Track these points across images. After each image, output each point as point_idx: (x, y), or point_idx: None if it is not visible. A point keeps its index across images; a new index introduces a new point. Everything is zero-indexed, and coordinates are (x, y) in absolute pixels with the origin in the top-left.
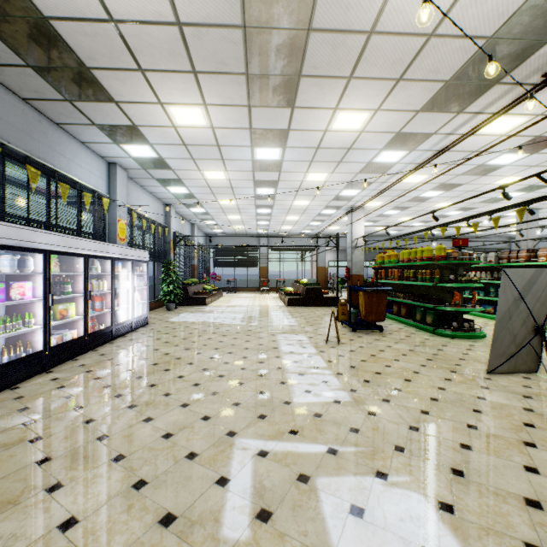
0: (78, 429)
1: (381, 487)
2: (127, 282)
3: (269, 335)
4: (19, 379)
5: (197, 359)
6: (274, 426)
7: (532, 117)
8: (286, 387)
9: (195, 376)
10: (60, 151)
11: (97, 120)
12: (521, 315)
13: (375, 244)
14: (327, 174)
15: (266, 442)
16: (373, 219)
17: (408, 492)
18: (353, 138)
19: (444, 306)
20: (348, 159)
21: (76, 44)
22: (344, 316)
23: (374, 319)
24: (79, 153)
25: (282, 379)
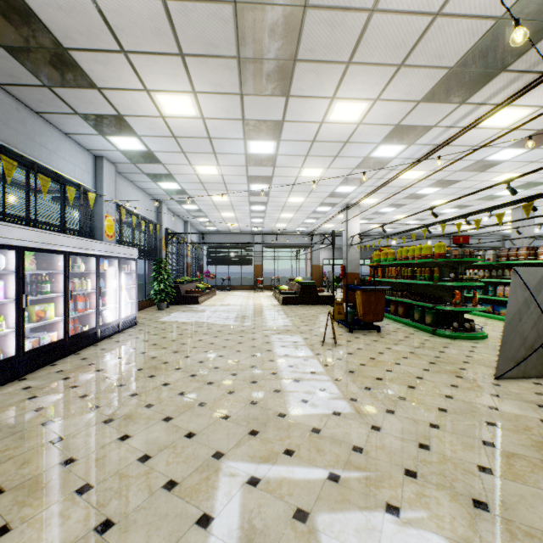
0: (42, 450)
1: (393, 527)
2: (114, 281)
3: (263, 336)
4: None
5: (186, 363)
6: (267, 444)
7: (536, 109)
8: (281, 396)
9: (181, 383)
10: (40, 142)
11: (79, 109)
12: (532, 317)
13: (370, 242)
14: (323, 170)
15: (257, 466)
16: (369, 216)
17: (426, 534)
18: (350, 131)
19: (443, 305)
20: (344, 153)
21: (50, 20)
22: (340, 316)
23: (372, 319)
24: (63, 145)
25: (276, 386)
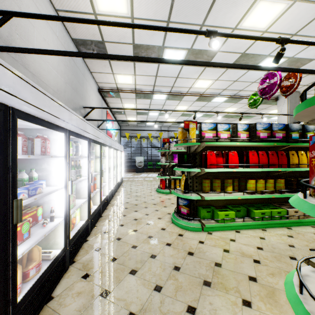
0: None
1: None
2: None
3: None
4: None
5: None
6: None
7: None
8: None
9: None
10: None
11: None
12: None
13: None
14: None
15: None
16: None
17: None
18: None
19: None
20: None
21: None
22: None
23: None
24: None
25: None
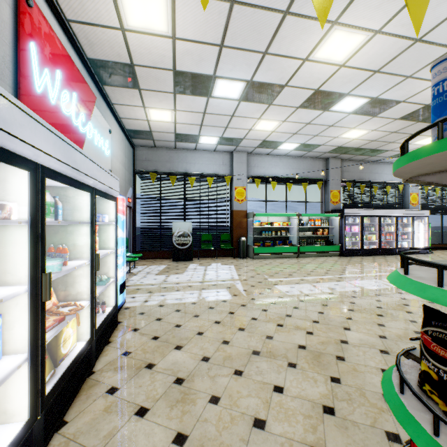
0: (357, 263)
1: None
2: (408, 228)
3: None
4: (352, 255)
5: None
6: None
7: None
8: None
9: None
10: (374, 172)
11: (386, 156)
12: None
13: None
14: None
15: None
16: None
17: None
18: None
19: None
20: None
21: (366, 147)
22: None
23: None
24: (385, 168)
25: None
